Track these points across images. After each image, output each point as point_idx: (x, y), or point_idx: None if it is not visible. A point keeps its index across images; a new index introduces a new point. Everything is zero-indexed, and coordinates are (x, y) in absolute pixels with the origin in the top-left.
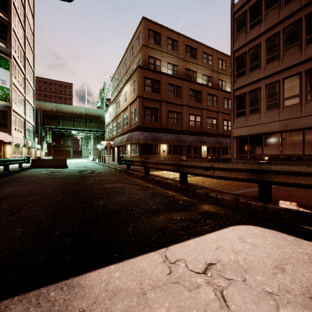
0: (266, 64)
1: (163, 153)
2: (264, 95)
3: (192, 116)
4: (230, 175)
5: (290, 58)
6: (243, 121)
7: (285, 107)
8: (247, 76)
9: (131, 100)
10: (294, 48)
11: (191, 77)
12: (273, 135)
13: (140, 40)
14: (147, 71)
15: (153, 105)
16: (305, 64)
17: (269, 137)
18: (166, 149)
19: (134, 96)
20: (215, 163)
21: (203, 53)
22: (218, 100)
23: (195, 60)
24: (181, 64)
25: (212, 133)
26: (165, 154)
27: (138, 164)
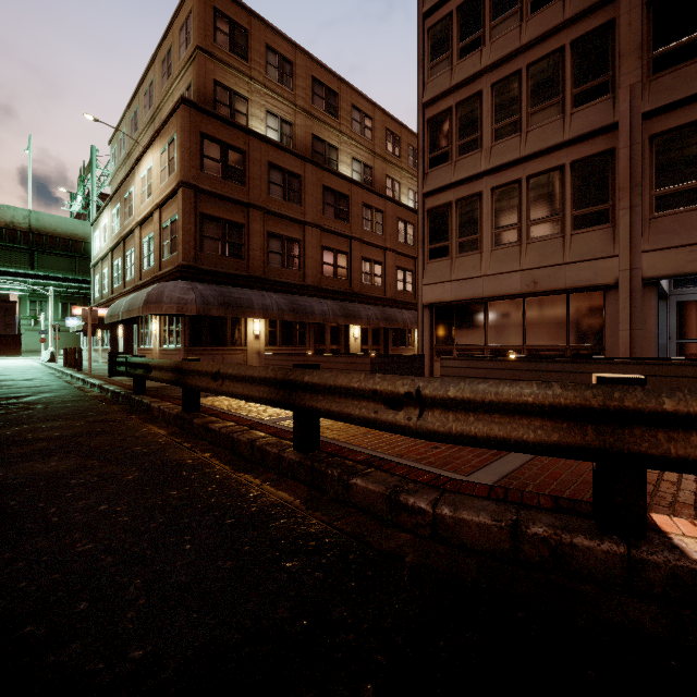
0: (494, 140)
1: (255, 343)
2: (489, 211)
3: (329, 252)
4: (488, 428)
5: (542, 133)
6: (445, 269)
7: (533, 240)
8: (453, 166)
9: (164, 194)
10: (550, 110)
11: (325, 160)
12: (507, 303)
13: (189, 34)
14: (211, 119)
15: (228, 213)
16: (571, 149)
17: (499, 306)
18: (263, 332)
19: (172, 183)
20: (426, 381)
21: (353, 108)
22: (385, 222)
23: (336, 120)
24: (302, 123)
25: (374, 297)
26: (259, 344)
27: (164, 377)
